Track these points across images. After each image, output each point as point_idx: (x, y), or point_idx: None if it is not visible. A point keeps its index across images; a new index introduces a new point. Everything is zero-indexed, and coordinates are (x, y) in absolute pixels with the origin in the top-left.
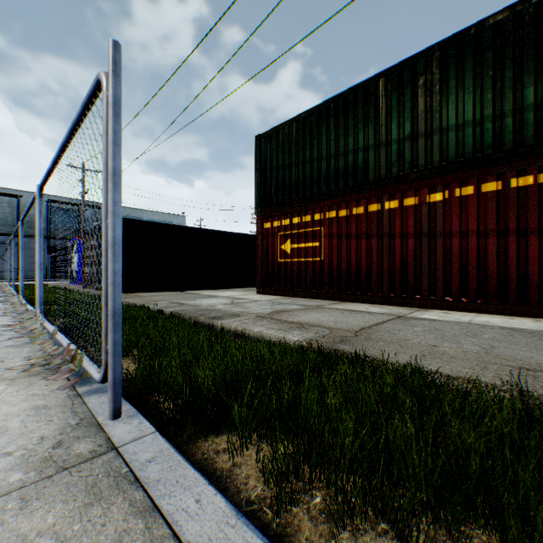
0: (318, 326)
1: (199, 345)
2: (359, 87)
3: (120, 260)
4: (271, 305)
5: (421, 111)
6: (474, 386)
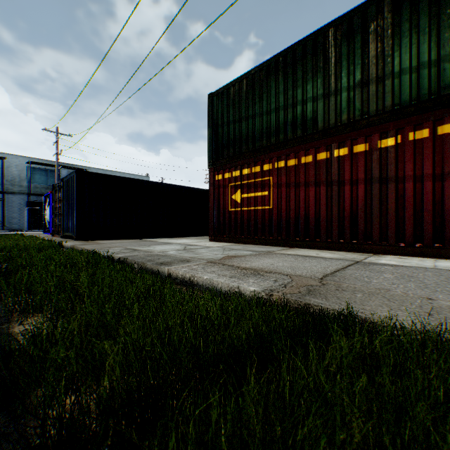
0: (275, 272)
1: (130, 299)
2: (307, 40)
3: None
4: (223, 251)
5: (372, 57)
6: None
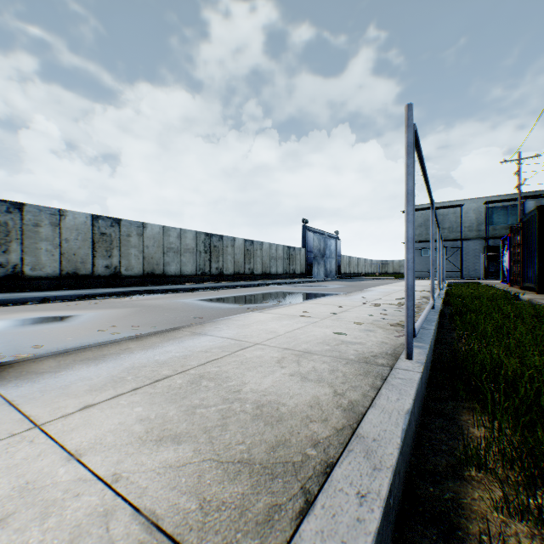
0: None
1: None
2: None
3: (411, 252)
4: None
5: None
6: None
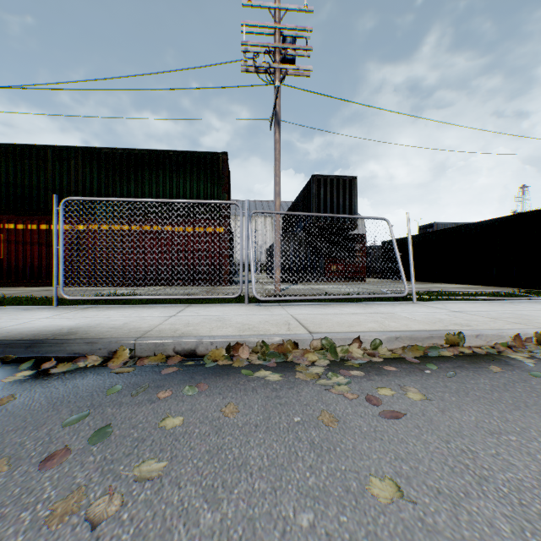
0: None
1: None
2: (34, 147)
3: None
4: None
5: (73, 179)
6: (32, 297)
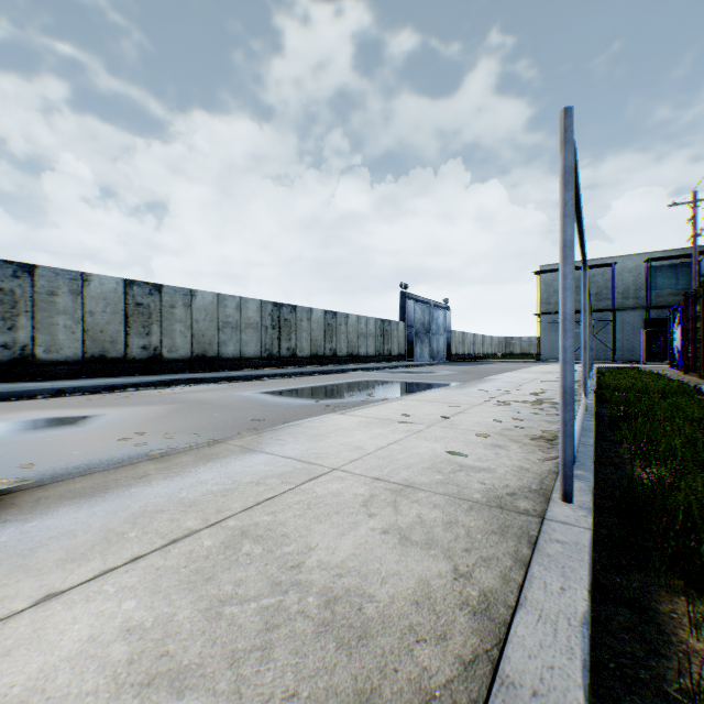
0: None
1: None
2: None
3: (570, 336)
4: None
5: None
6: None
